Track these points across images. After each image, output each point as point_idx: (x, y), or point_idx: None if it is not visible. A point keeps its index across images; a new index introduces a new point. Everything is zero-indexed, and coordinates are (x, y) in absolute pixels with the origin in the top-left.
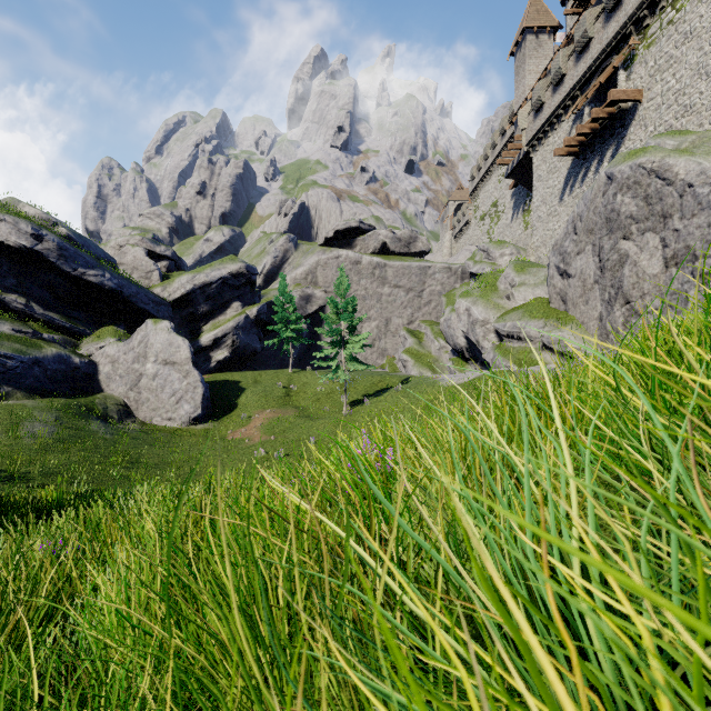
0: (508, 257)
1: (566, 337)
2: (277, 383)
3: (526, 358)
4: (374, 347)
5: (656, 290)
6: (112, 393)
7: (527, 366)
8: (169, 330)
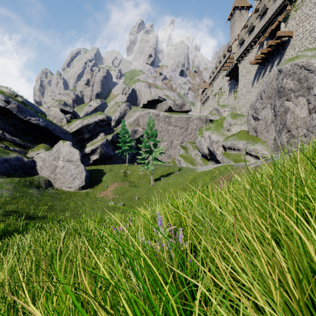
0: (227, 112)
1: (257, 148)
2: (120, 170)
3: (238, 158)
4: (165, 154)
5: (304, 125)
6: (43, 175)
7: (238, 162)
8: (70, 145)
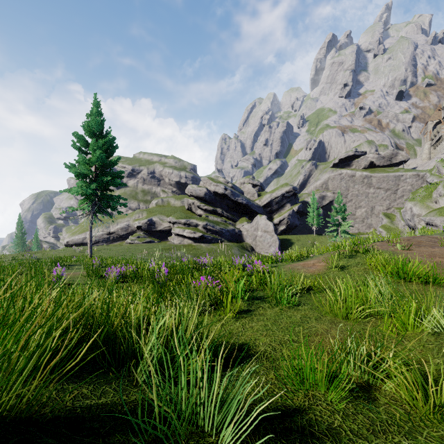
0: None
1: None
2: (308, 241)
3: None
4: (364, 222)
5: None
6: (247, 242)
7: None
8: (265, 219)
